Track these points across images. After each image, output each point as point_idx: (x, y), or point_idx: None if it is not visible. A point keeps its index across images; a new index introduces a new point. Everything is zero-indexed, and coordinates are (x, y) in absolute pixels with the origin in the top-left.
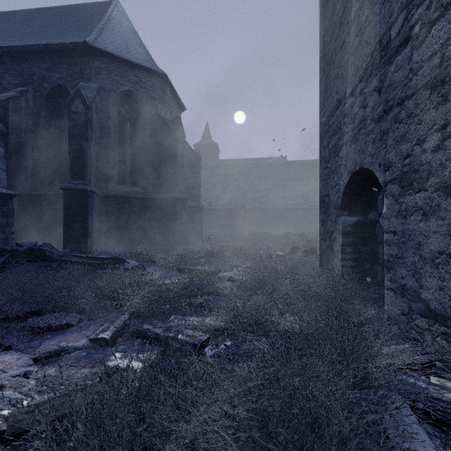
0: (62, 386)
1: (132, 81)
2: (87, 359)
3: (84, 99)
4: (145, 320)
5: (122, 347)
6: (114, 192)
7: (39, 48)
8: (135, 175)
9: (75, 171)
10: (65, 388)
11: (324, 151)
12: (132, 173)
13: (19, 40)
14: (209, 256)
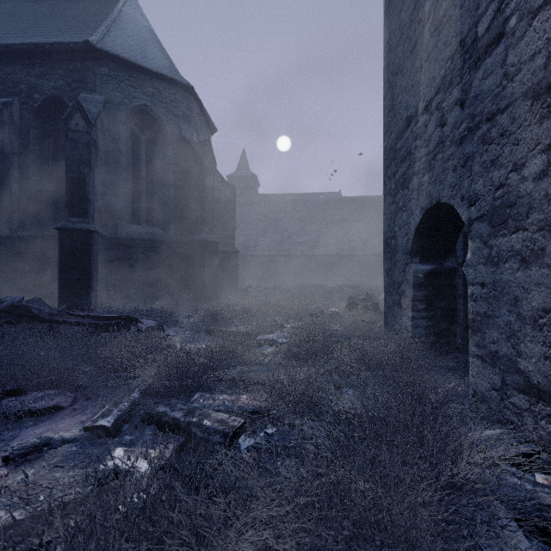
0: (40, 497)
1: (148, 93)
2: (79, 455)
3: (86, 113)
4: (160, 400)
5: (128, 437)
6: (125, 233)
7: (28, 49)
8: (153, 212)
9: (73, 206)
10: (45, 500)
11: (390, 182)
12: (148, 209)
13: (1, 38)
14: (246, 313)
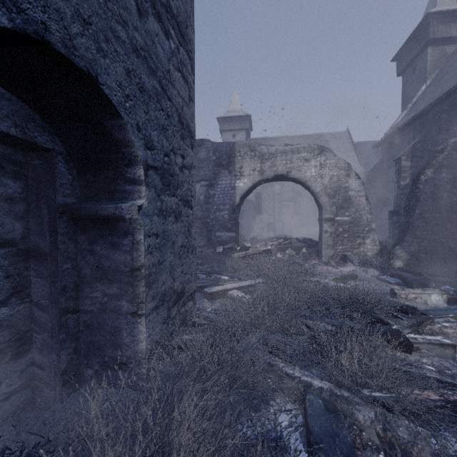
0: None
1: None
2: None
3: None
4: None
5: None
6: None
7: None
8: None
9: None
10: None
11: None
12: None
13: None
14: None
